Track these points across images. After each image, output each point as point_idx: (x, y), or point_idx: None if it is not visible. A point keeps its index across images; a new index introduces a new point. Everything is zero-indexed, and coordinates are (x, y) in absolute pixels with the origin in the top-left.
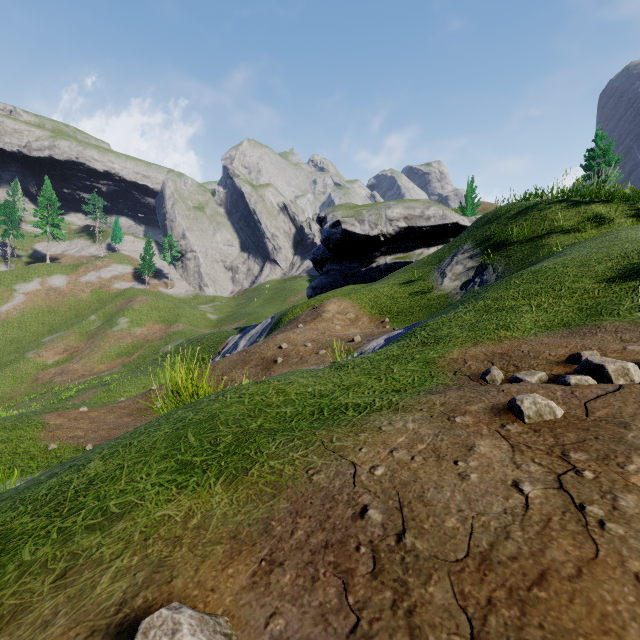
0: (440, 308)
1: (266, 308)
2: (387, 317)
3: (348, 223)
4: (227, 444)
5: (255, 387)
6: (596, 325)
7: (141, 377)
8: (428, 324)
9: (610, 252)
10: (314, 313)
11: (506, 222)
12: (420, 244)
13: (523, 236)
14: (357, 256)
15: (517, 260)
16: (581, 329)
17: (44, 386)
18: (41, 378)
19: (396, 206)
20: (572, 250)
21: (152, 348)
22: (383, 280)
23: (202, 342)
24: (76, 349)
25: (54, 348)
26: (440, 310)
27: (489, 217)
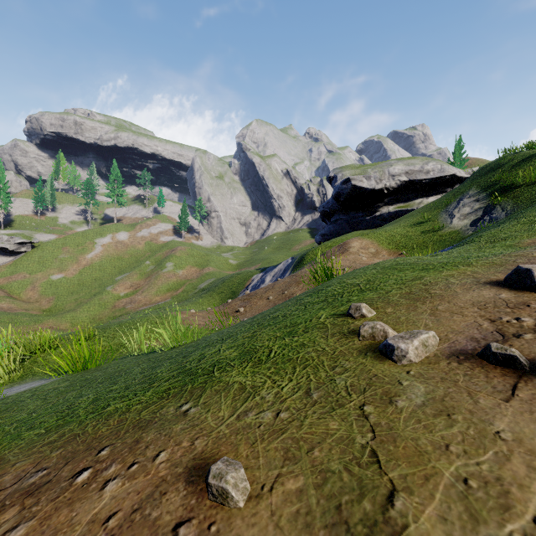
0: (453, 241)
1: (276, 254)
2: (404, 251)
3: (357, 180)
4: (438, 263)
5: (398, 259)
6: None
7: (189, 305)
8: (482, 235)
9: None
10: (341, 249)
11: (510, 169)
12: (419, 195)
13: (529, 179)
14: (362, 207)
15: (525, 199)
16: None
17: (120, 311)
18: (117, 305)
19: (397, 164)
20: None
21: (192, 285)
22: (392, 224)
23: (231, 280)
24: (138, 285)
25: (124, 284)
26: (454, 243)
27: (491, 166)
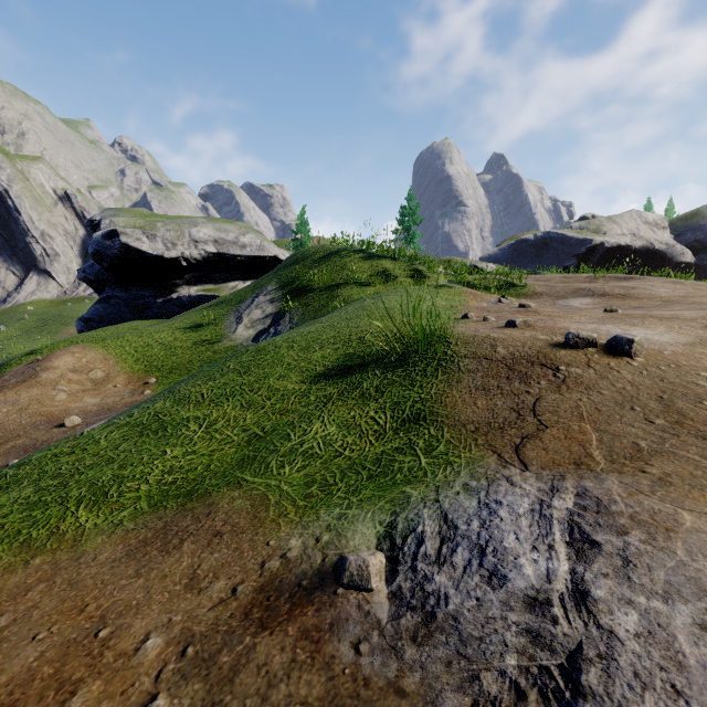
0: None
1: (20, 343)
2: (155, 376)
3: (131, 236)
4: None
5: None
6: (212, 505)
7: None
8: (30, 459)
9: (342, 330)
10: (28, 371)
11: (311, 265)
12: (236, 275)
13: (324, 283)
14: (150, 282)
15: (313, 310)
16: (187, 515)
17: None
18: None
19: (205, 225)
20: (332, 314)
21: None
22: (171, 319)
23: None
24: None
25: None
26: None
27: (298, 256)
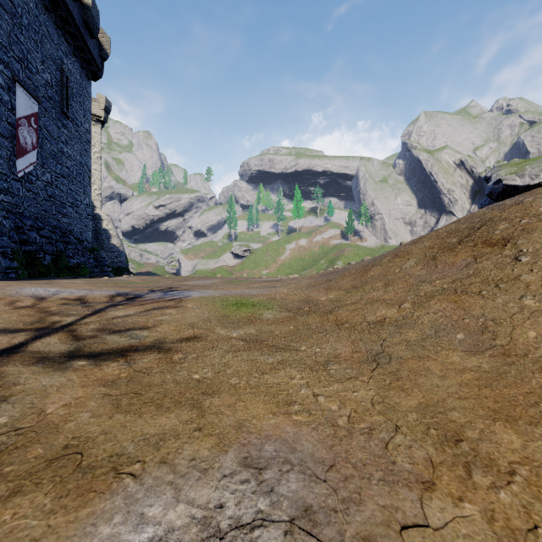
0: None
1: None
2: None
3: (508, 179)
4: None
5: None
6: None
7: None
8: None
9: None
10: None
11: None
12: None
13: None
14: None
15: None
16: None
17: None
18: None
19: None
20: None
21: None
22: None
23: None
24: None
25: None
26: None
27: None
